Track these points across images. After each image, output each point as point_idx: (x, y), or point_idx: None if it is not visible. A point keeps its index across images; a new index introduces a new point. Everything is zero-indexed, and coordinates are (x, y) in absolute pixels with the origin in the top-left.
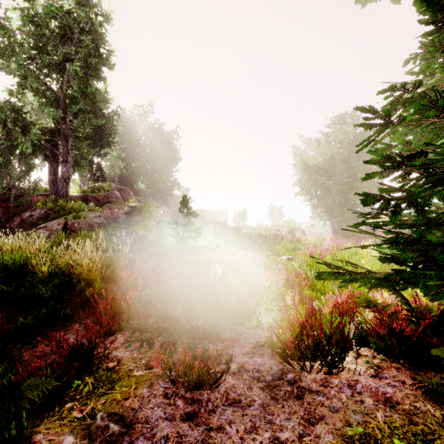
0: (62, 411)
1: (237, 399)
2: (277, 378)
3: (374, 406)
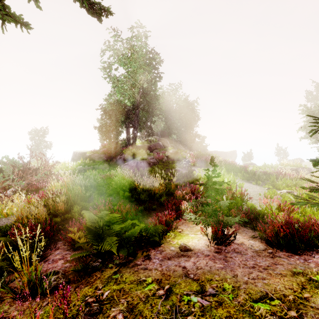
0: (166, 240)
1: (239, 252)
2: (261, 249)
3: (314, 266)
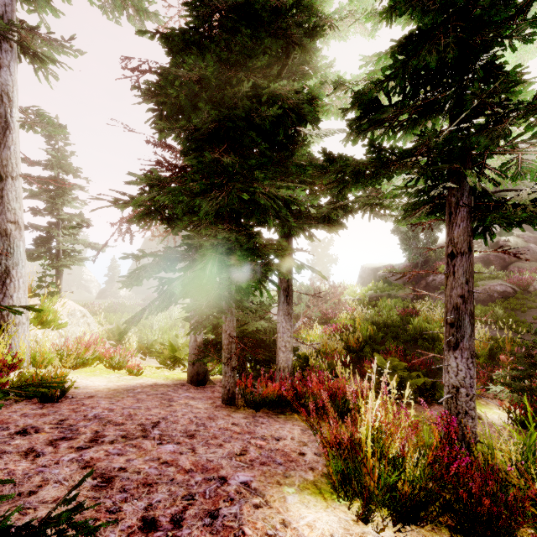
0: None
1: None
2: None
3: None
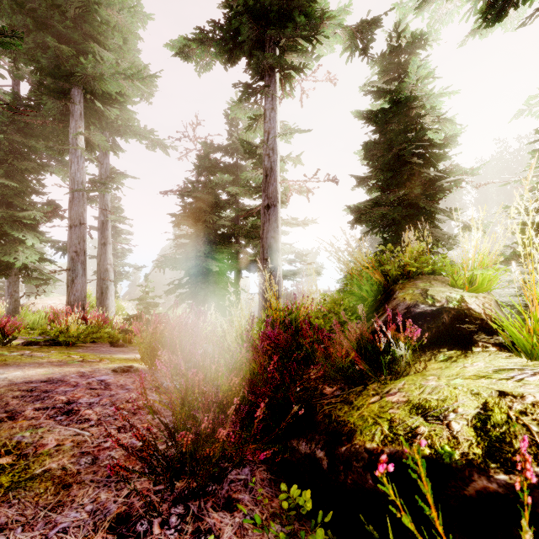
0: None
1: None
2: None
3: None
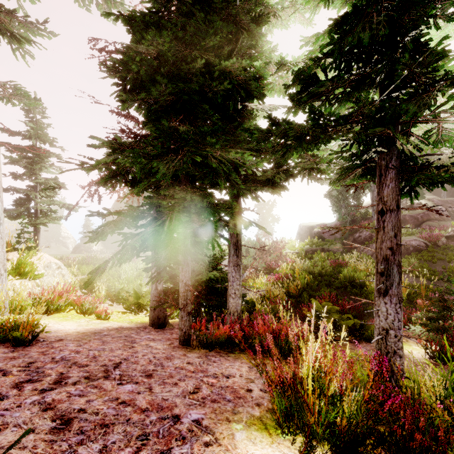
0: None
1: None
2: None
3: None
